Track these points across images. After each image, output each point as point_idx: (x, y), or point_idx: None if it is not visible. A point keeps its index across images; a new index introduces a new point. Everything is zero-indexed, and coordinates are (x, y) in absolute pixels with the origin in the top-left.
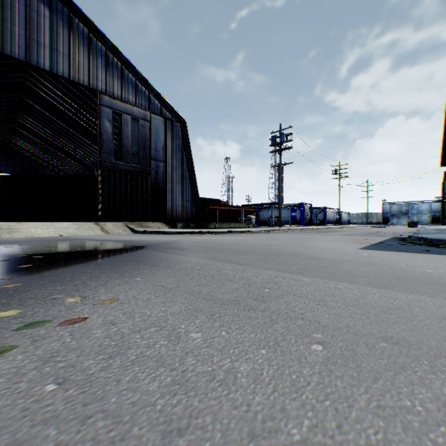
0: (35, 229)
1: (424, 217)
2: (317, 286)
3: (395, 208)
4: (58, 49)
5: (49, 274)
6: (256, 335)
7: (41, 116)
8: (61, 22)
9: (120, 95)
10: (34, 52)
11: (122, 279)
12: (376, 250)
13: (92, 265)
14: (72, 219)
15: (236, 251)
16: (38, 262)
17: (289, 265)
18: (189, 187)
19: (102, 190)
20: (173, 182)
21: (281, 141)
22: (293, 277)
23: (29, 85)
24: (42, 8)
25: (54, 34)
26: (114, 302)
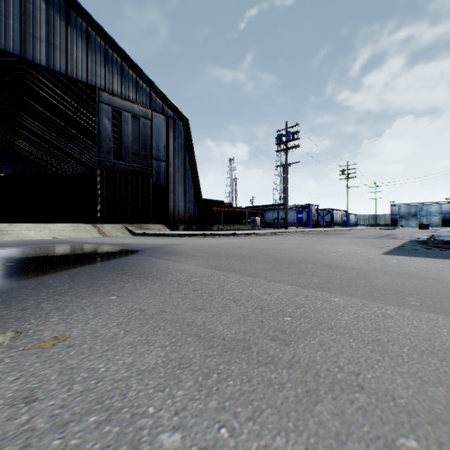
0: (28, 231)
1: (433, 219)
2: (356, 311)
3: (403, 209)
4: (54, 44)
5: (1, 290)
6: (287, 441)
7: (41, 116)
8: (58, 16)
9: (120, 92)
10: (29, 46)
11: (92, 297)
12: (403, 256)
13: (65, 275)
14: (72, 220)
15: (241, 257)
16: (4, 271)
17: (308, 276)
18: (191, 187)
19: (101, 191)
20: (175, 182)
21: (287, 139)
22: (319, 296)
23: (28, 83)
24: (38, 1)
25: (51, 28)
26: (60, 342)
